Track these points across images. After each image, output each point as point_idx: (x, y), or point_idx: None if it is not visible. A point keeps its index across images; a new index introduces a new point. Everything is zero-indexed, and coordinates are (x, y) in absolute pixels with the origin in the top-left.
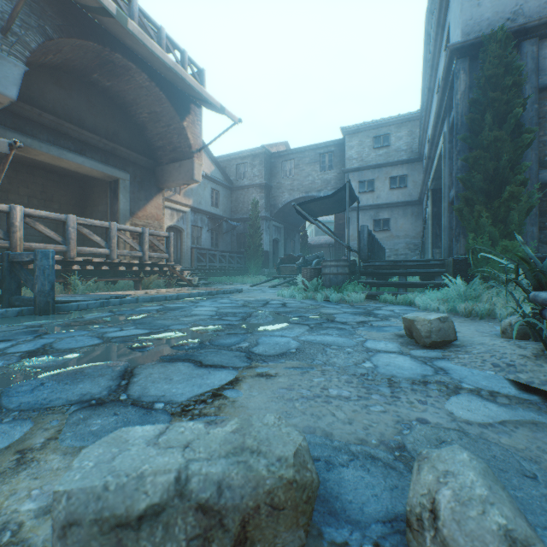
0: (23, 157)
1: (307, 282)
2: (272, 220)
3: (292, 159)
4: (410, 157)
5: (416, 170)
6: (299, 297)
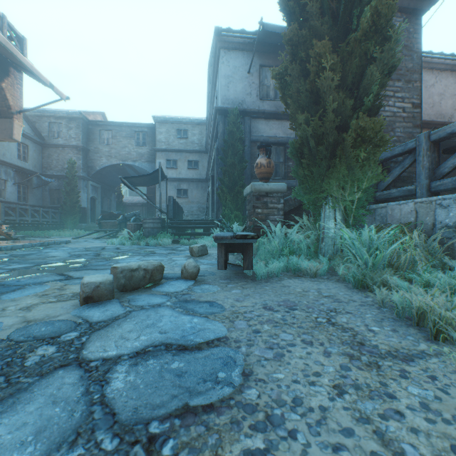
0: None
1: (132, 233)
2: (90, 180)
3: (110, 130)
4: (201, 149)
5: (205, 159)
6: (128, 244)
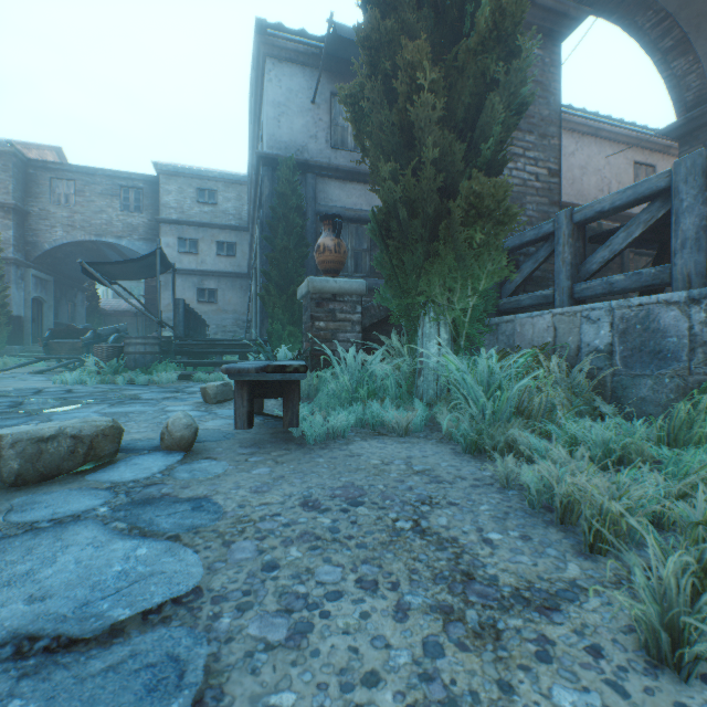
0: None
1: (103, 363)
2: (30, 268)
3: (73, 180)
4: (240, 225)
5: (246, 240)
6: (92, 382)
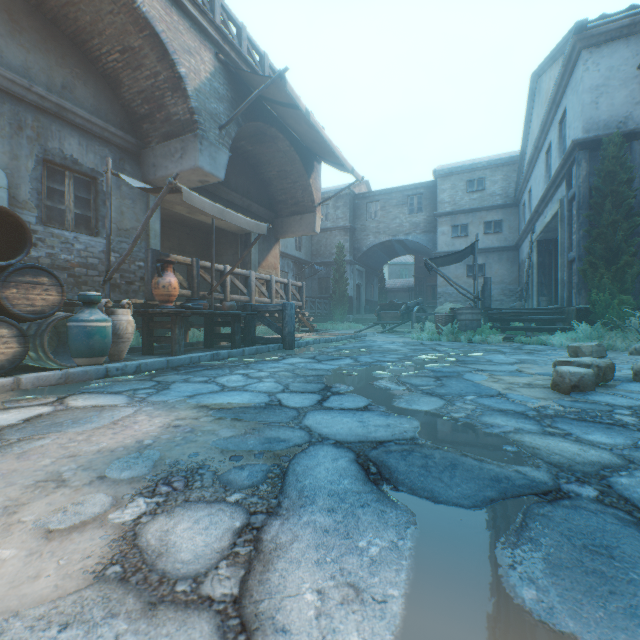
0: (173, 215)
1: (442, 327)
2: (356, 264)
3: (378, 200)
4: (506, 202)
5: (512, 215)
6: (444, 339)
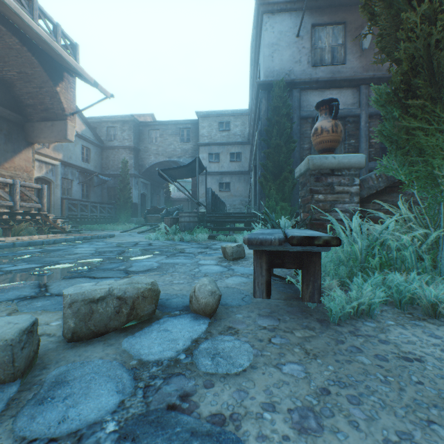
0: None
1: (168, 228)
2: (140, 178)
3: (158, 129)
4: (243, 141)
5: (247, 150)
6: (162, 239)
